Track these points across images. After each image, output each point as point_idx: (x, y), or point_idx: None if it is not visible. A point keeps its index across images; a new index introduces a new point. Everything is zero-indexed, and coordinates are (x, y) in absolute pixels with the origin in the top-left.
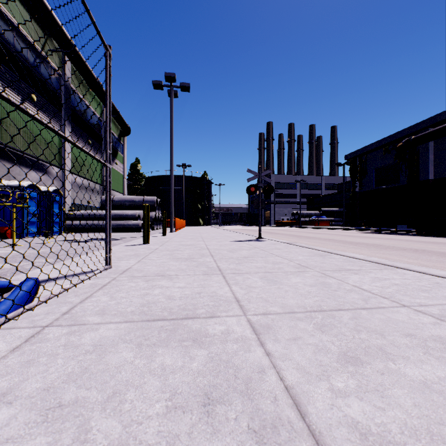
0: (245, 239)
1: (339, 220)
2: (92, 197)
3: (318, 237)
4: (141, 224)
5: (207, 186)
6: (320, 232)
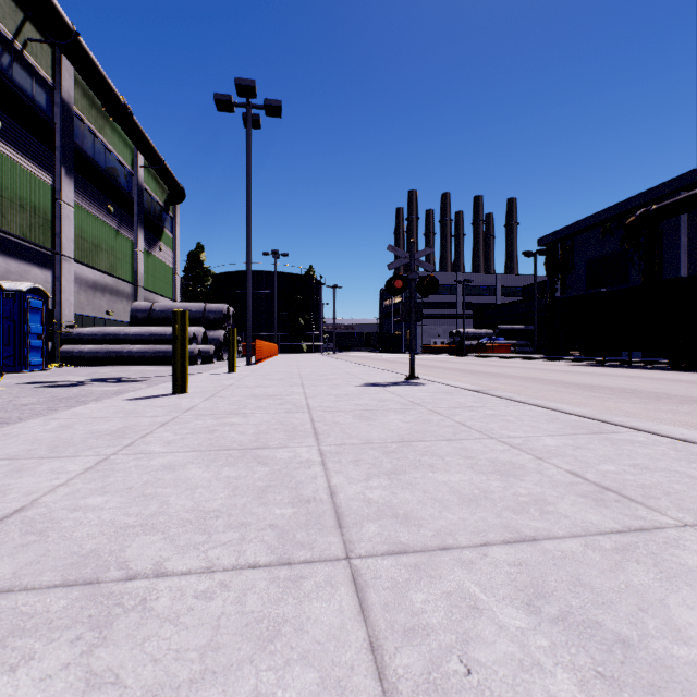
0: (385, 380)
1: (524, 344)
2: (115, 304)
3: (508, 373)
4: (198, 350)
5: (314, 289)
6: (502, 364)
